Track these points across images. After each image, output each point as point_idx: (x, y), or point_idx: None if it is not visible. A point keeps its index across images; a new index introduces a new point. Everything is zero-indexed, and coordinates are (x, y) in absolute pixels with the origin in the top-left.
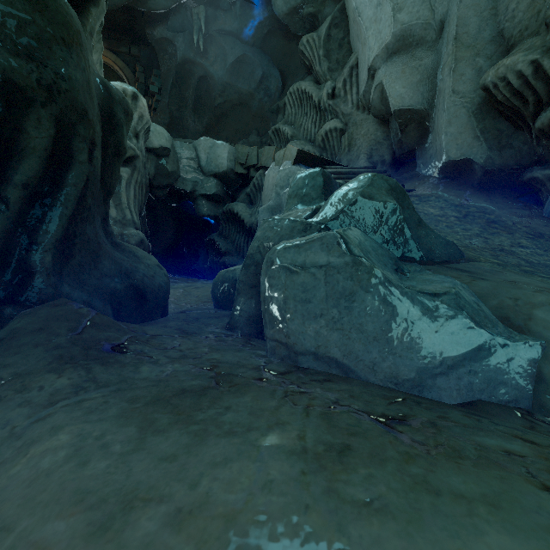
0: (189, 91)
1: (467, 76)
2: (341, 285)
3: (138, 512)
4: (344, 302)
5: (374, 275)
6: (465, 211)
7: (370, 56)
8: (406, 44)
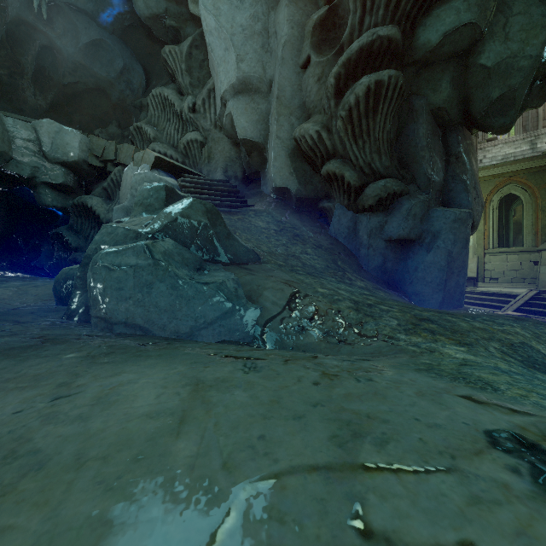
0: (27, 57)
1: (285, 128)
2: (145, 278)
3: None
4: (146, 289)
5: (167, 272)
6: (282, 226)
7: (222, 88)
8: (248, 88)
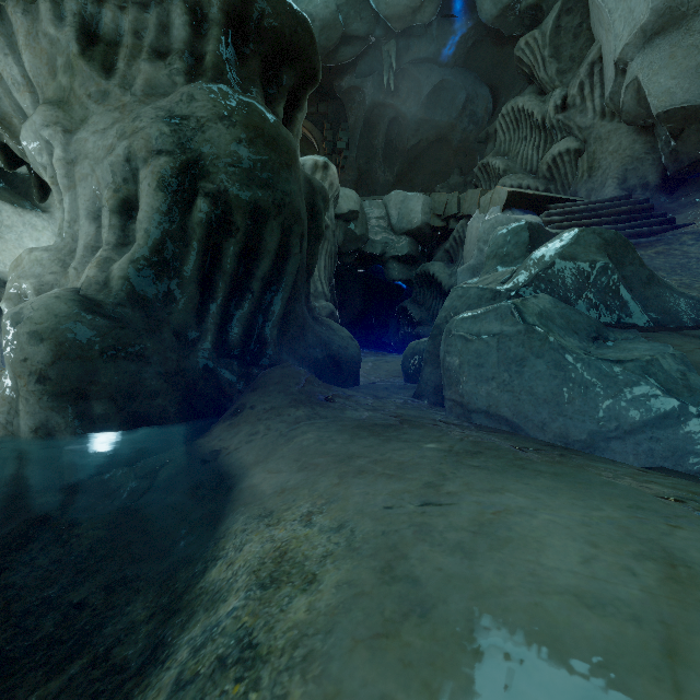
0: (378, 138)
1: None
2: (512, 352)
3: (356, 459)
4: (514, 367)
5: (546, 342)
6: None
7: (617, 46)
8: (676, 16)
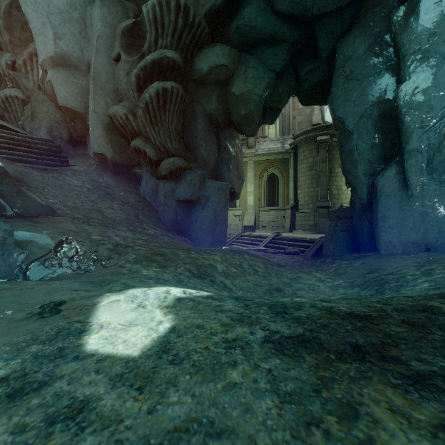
0: None
1: (101, 105)
2: None
3: None
4: None
5: None
6: (97, 185)
7: (40, 57)
8: (67, 64)
